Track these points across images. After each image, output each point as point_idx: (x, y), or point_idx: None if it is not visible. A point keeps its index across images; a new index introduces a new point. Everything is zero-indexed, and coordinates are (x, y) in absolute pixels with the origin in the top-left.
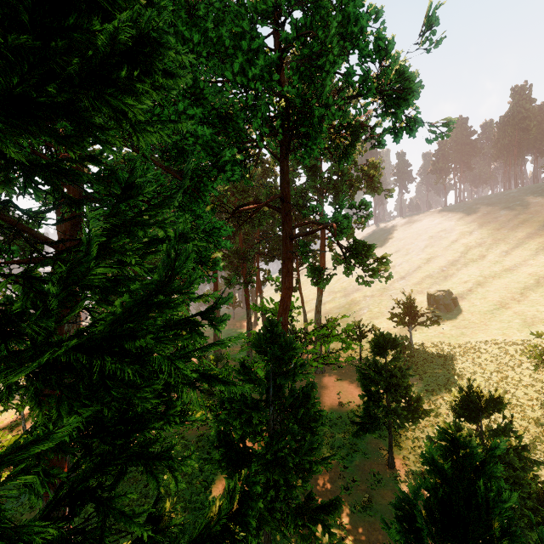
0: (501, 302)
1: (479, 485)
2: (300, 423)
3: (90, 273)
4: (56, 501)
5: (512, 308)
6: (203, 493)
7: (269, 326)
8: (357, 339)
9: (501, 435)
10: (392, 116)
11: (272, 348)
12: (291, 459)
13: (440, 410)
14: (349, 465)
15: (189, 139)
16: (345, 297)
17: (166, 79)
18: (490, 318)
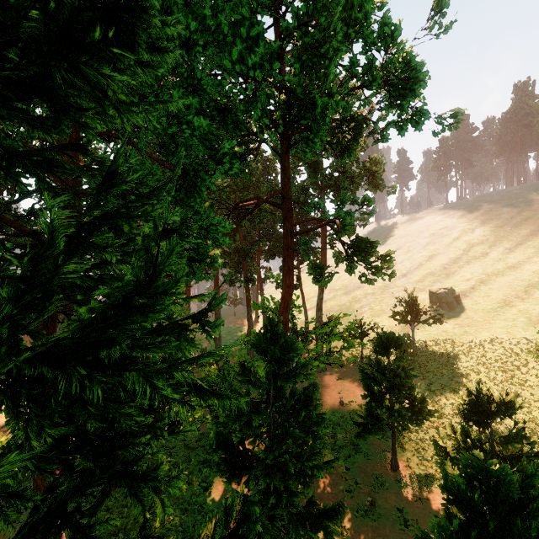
0: (504, 300)
1: (516, 522)
2: (301, 426)
3: (56, 272)
4: (33, 523)
5: (516, 306)
6: (203, 494)
7: (270, 326)
8: (358, 337)
9: (513, 441)
10: (397, 107)
11: (272, 349)
12: (293, 465)
13: (444, 410)
14: (351, 467)
15: (185, 130)
16: (346, 295)
17: (153, 55)
18: (494, 316)
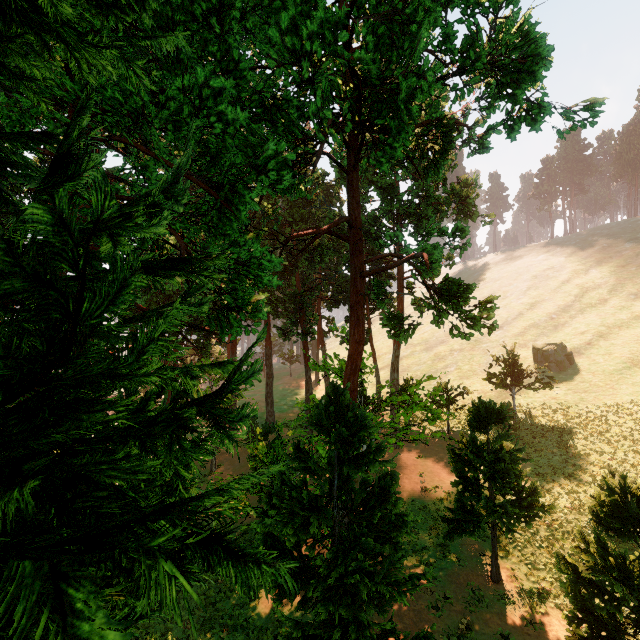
0: (632, 359)
1: None
2: (376, 531)
3: None
4: None
5: None
6: (248, 605)
7: (333, 395)
8: (444, 405)
9: None
10: (508, 98)
11: (337, 428)
12: (365, 587)
13: (559, 502)
14: (439, 574)
15: (215, 125)
16: (427, 352)
17: None
18: (619, 379)
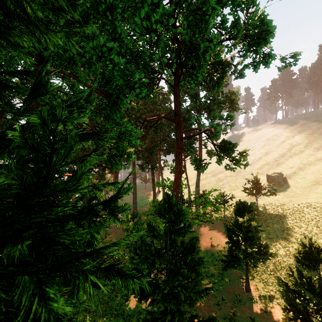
0: (315, 180)
1: None
2: (188, 266)
3: None
4: None
5: None
6: (124, 304)
7: (167, 198)
8: (222, 203)
9: None
10: (253, 51)
11: (169, 215)
12: (182, 294)
13: (279, 252)
14: (219, 288)
15: (108, 65)
16: (213, 177)
17: None
18: (309, 191)
